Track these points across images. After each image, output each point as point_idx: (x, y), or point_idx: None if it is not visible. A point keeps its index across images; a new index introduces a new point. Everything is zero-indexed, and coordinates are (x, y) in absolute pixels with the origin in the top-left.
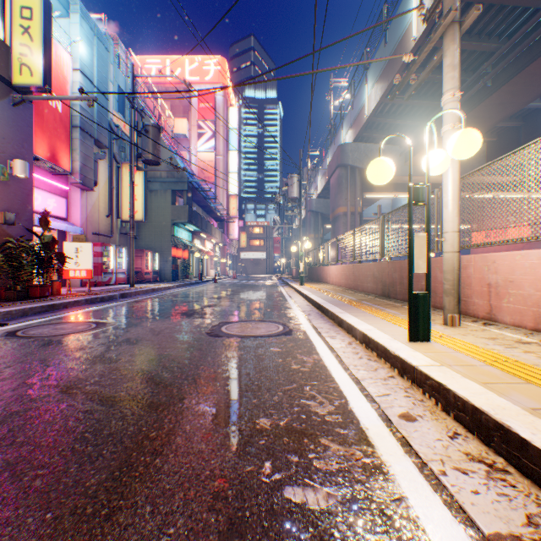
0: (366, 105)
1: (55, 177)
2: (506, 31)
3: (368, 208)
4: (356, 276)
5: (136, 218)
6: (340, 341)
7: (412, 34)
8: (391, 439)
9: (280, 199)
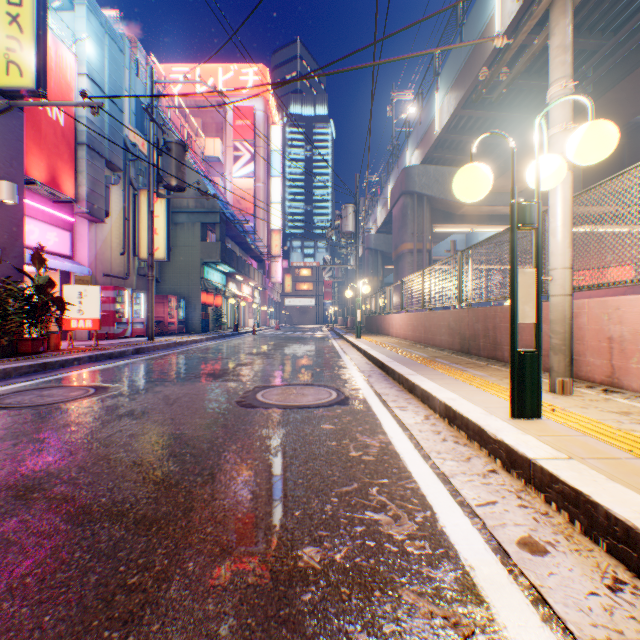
0: (437, 118)
1: (56, 206)
2: (612, 24)
3: (437, 245)
4: (426, 327)
5: (157, 256)
6: (413, 413)
7: (496, 28)
8: (515, 590)
9: (332, 233)
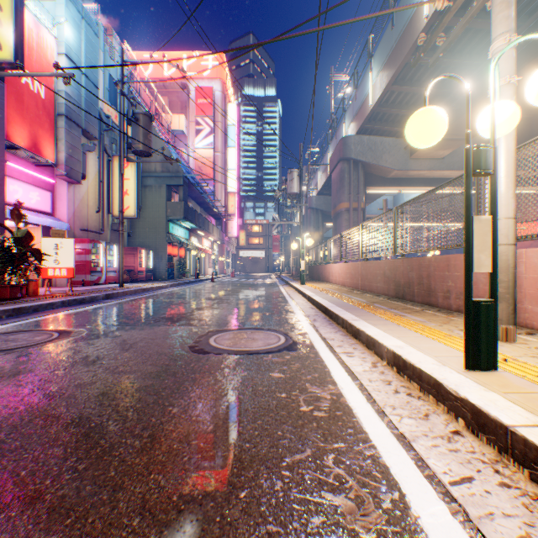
0: (370, 94)
1: (38, 169)
2: (528, 7)
3: (369, 205)
4: (363, 275)
5: (128, 214)
6: (360, 360)
7: (424, 11)
8: None
9: (279, 194)
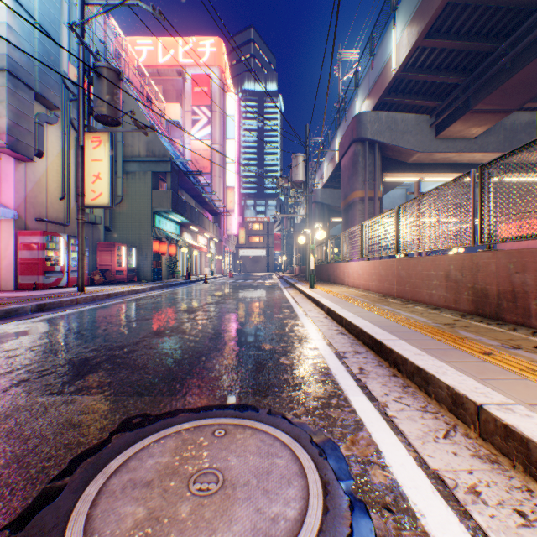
0: (394, 55)
1: None
2: None
3: None
4: (402, 277)
5: (100, 202)
6: None
7: None
8: None
9: (282, 183)
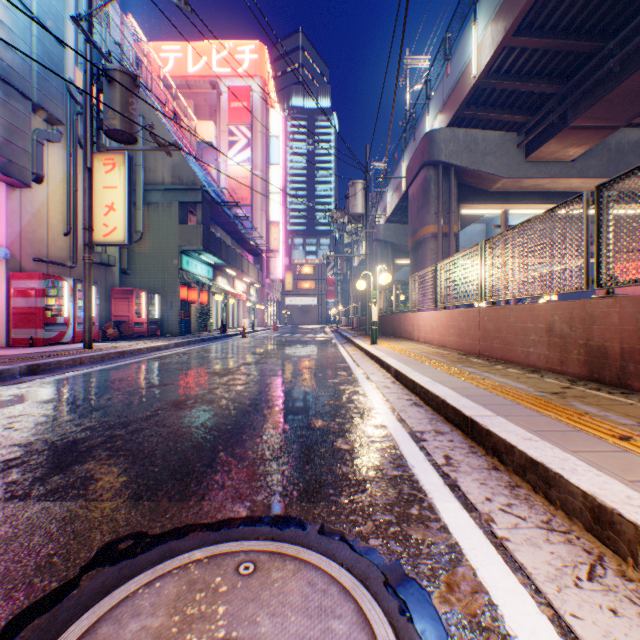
0: (474, 59)
1: None
2: None
3: None
4: (488, 331)
5: (115, 238)
6: None
7: None
8: None
9: (337, 216)
